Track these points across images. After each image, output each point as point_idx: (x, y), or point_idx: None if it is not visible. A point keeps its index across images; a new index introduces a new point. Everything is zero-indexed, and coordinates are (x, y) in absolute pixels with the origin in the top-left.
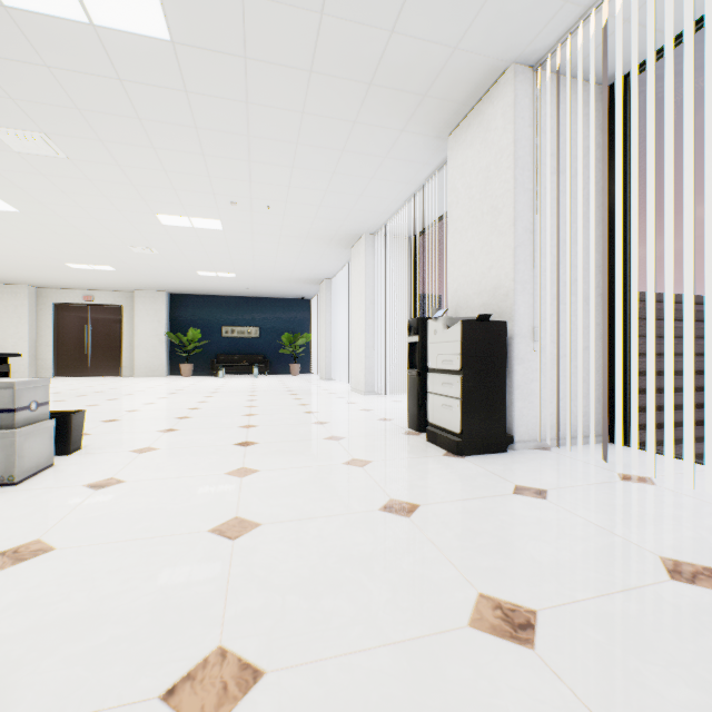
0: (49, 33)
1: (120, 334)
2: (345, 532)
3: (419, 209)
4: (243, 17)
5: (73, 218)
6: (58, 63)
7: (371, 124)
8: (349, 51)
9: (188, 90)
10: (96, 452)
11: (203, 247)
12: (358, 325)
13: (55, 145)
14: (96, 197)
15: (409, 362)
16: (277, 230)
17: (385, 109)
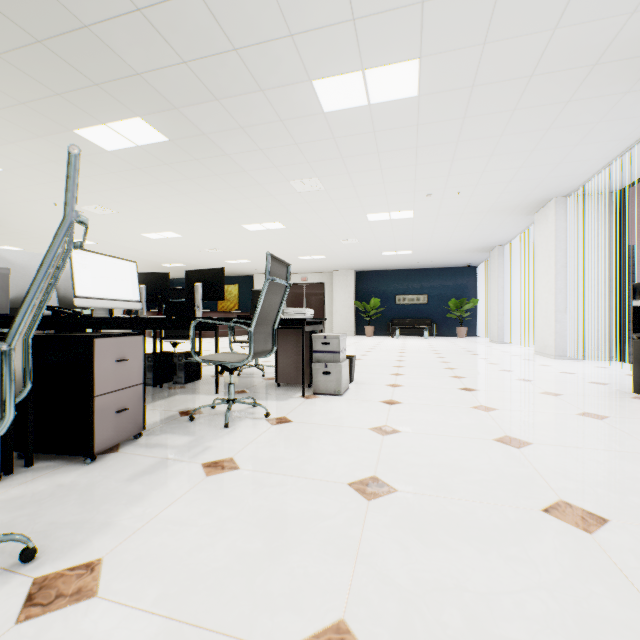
0: (342, 119)
1: (323, 304)
2: (618, 462)
3: (634, 161)
4: (479, 59)
5: (313, 227)
6: (340, 134)
7: (586, 97)
8: (577, 46)
9: (419, 124)
10: (364, 383)
11: (392, 233)
12: (545, 289)
13: (320, 183)
14: (331, 210)
15: (635, 326)
16: (460, 210)
17: (608, 80)
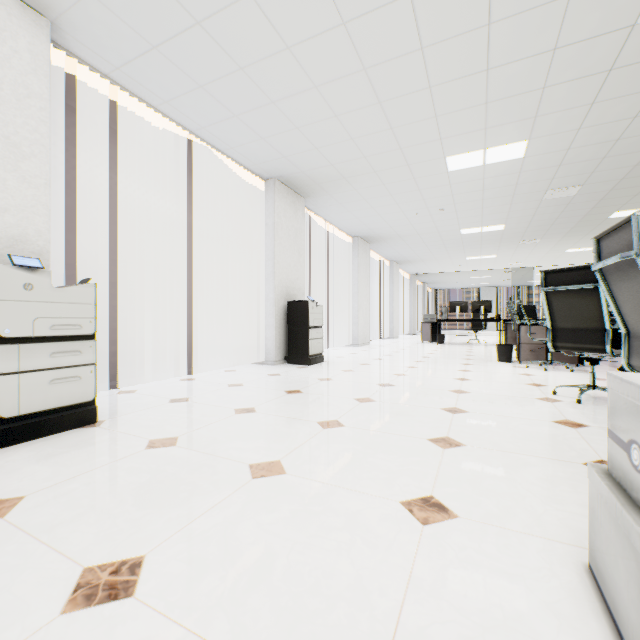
0: None
1: None
2: (289, 410)
3: None
4: None
5: None
6: None
7: None
8: None
9: None
10: None
11: None
12: None
13: None
14: None
15: None
16: None
17: None
